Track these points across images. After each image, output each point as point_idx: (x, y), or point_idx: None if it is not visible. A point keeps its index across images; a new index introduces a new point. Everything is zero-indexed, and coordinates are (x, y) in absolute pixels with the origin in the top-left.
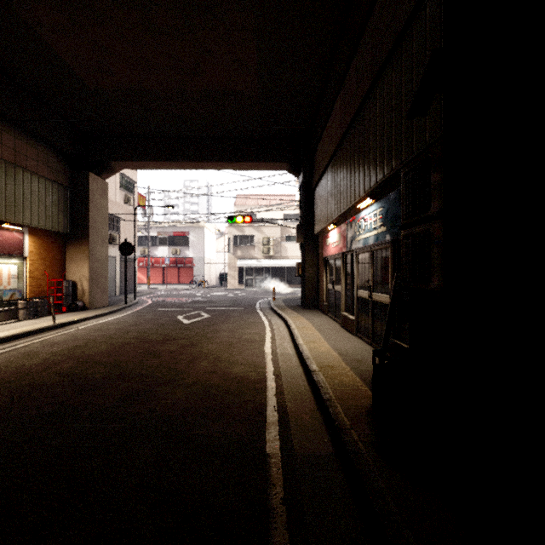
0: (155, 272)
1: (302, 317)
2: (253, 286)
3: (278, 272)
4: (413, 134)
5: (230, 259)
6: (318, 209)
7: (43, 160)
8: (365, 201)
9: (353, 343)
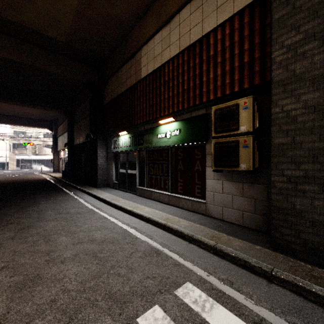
0: None
1: (53, 173)
2: (26, 168)
3: (41, 162)
4: None
5: (10, 155)
6: (59, 144)
7: None
8: (66, 149)
9: None
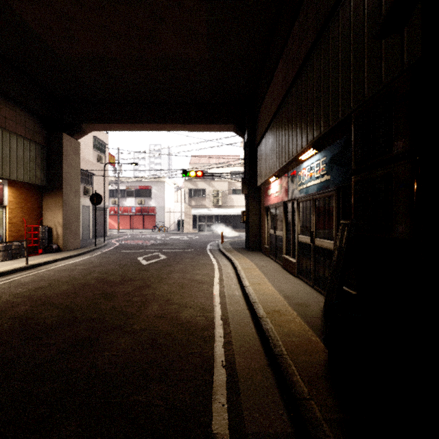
0: (124, 219)
1: (247, 258)
2: (205, 231)
3: (226, 219)
4: (365, 76)
5: (186, 208)
6: (261, 164)
7: (21, 121)
8: (308, 152)
9: (296, 285)
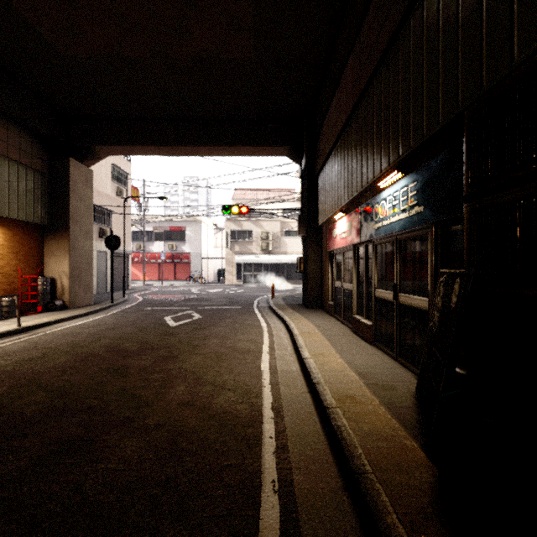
0: (151, 267)
1: (305, 318)
2: (251, 282)
3: (278, 268)
4: (482, 57)
5: (228, 254)
6: (323, 196)
7: (15, 142)
8: (390, 176)
9: (373, 357)
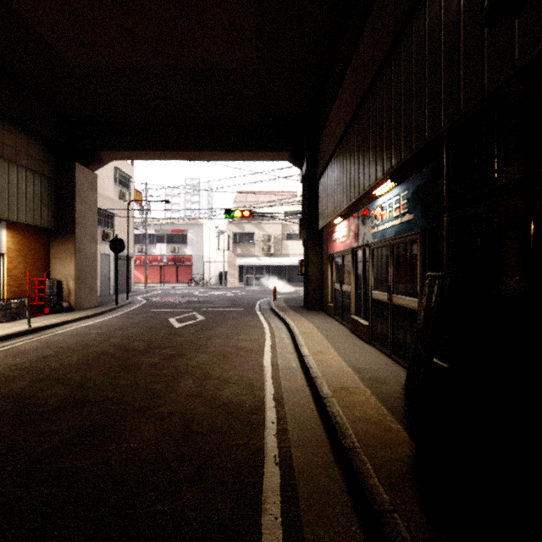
0: (153, 270)
1: (306, 320)
2: (253, 285)
3: (279, 271)
4: (460, 85)
5: (229, 257)
6: (323, 201)
7: (23, 148)
8: (384, 184)
9: (369, 354)
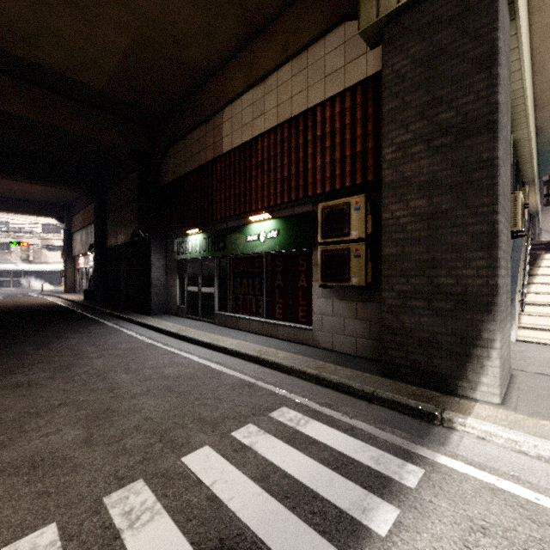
0: None
1: (66, 295)
2: (10, 287)
3: (39, 275)
4: None
5: None
6: (75, 245)
7: None
8: (90, 254)
9: None
